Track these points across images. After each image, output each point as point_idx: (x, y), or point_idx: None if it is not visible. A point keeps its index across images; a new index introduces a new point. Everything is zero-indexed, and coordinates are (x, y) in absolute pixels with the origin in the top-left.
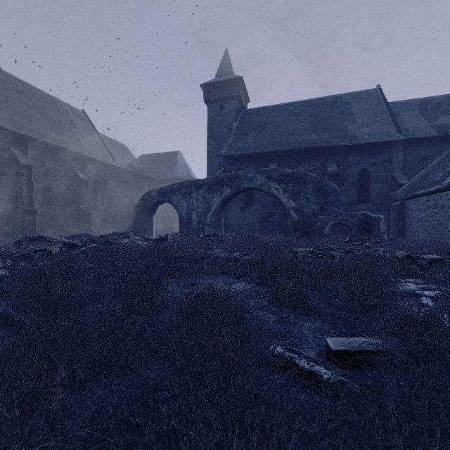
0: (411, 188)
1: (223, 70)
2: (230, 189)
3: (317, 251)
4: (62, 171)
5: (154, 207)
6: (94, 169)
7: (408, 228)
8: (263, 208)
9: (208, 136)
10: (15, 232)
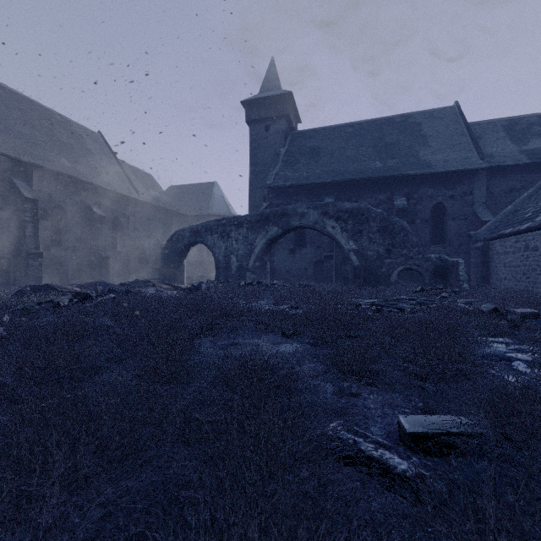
0: (496, 227)
1: (269, 84)
2: (277, 227)
3: (383, 303)
4: (75, 205)
5: (185, 249)
6: (113, 204)
7: (493, 274)
8: (317, 250)
9: (250, 164)
10: (17, 279)
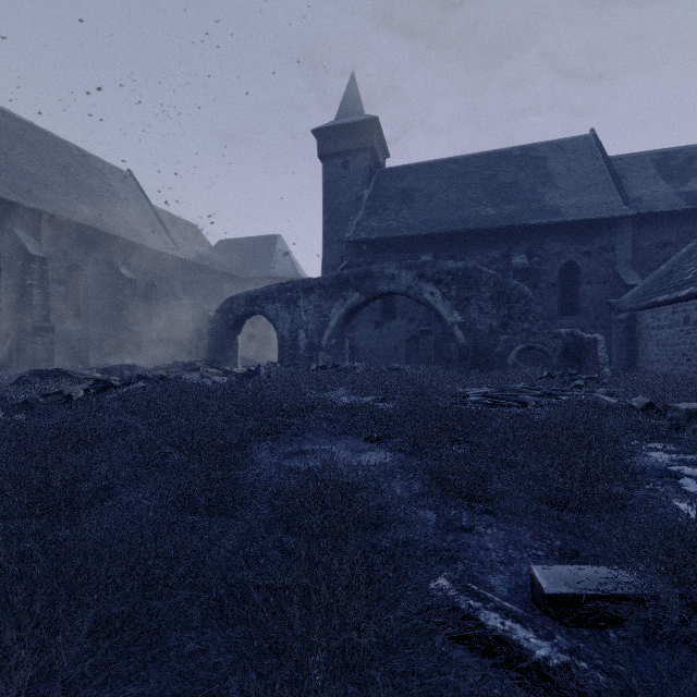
0: (646, 292)
1: (348, 107)
2: (358, 294)
3: (498, 394)
4: (96, 265)
5: (239, 321)
6: (146, 263)
7: (642, 355)
8: (410, 323)
9: (324, 211)
10: (21, 361)
